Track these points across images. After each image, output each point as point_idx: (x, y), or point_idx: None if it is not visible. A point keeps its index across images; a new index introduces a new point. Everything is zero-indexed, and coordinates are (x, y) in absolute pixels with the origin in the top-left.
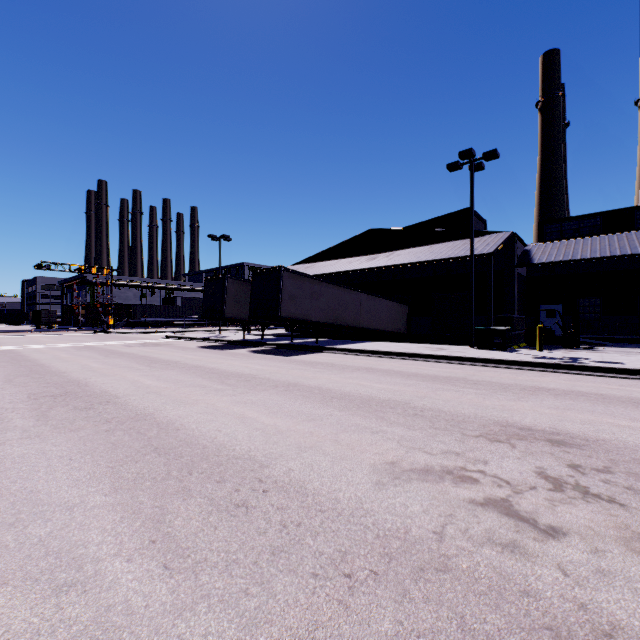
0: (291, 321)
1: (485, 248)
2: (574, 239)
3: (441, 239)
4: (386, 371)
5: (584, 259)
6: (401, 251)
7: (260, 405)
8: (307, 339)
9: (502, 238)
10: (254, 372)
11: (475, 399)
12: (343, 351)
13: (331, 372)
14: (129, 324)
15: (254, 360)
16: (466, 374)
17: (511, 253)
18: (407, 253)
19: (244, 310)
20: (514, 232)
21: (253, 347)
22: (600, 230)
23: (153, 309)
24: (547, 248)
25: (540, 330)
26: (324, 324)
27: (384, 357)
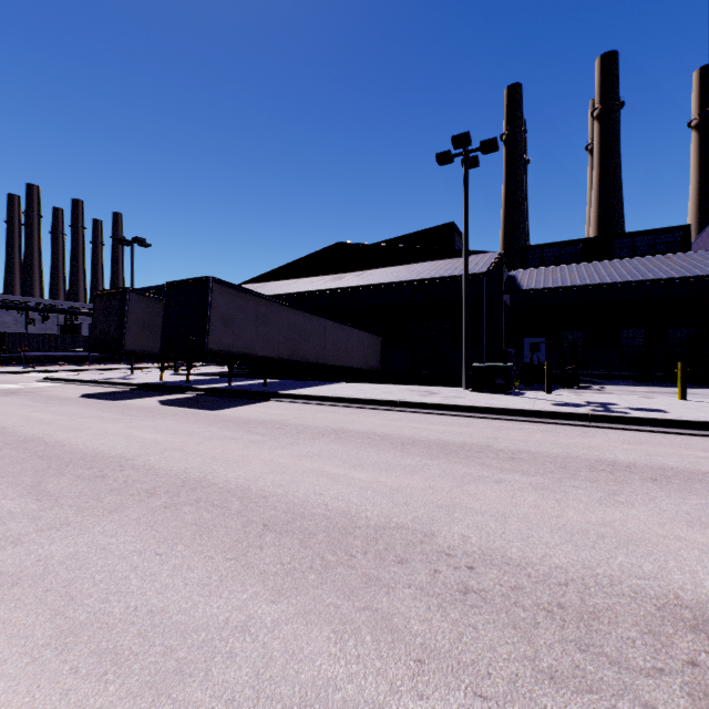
0: (228, 356)
1: (475, 268)
2: (558, 266)
3: (421, 258)
4: (366, 436)
5: (576, 286)
6: (374, 270)
7: (52, 589)
8: (253, 380)
9: (491, 258)
10: (132, 450)
11: (545, 506)
12: (301, 398)
13: (276, 443)
14: (1, 360)
15: (153, 420)
16: (485, 436)
17: (499, 277)
18: (382, 272)
19: (158, 340)
20: (502, 253)
21: (169, 394)
22: (580, 258)
23: (41, 339)
24: (533, 274)
25: (549, 367)
26: (275, 360)
27: (359, 407)
